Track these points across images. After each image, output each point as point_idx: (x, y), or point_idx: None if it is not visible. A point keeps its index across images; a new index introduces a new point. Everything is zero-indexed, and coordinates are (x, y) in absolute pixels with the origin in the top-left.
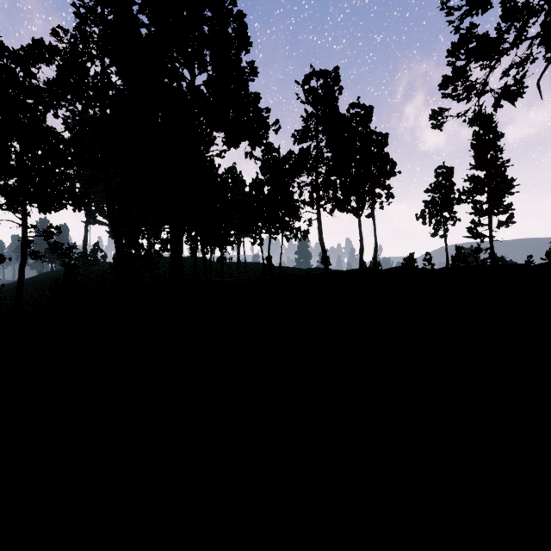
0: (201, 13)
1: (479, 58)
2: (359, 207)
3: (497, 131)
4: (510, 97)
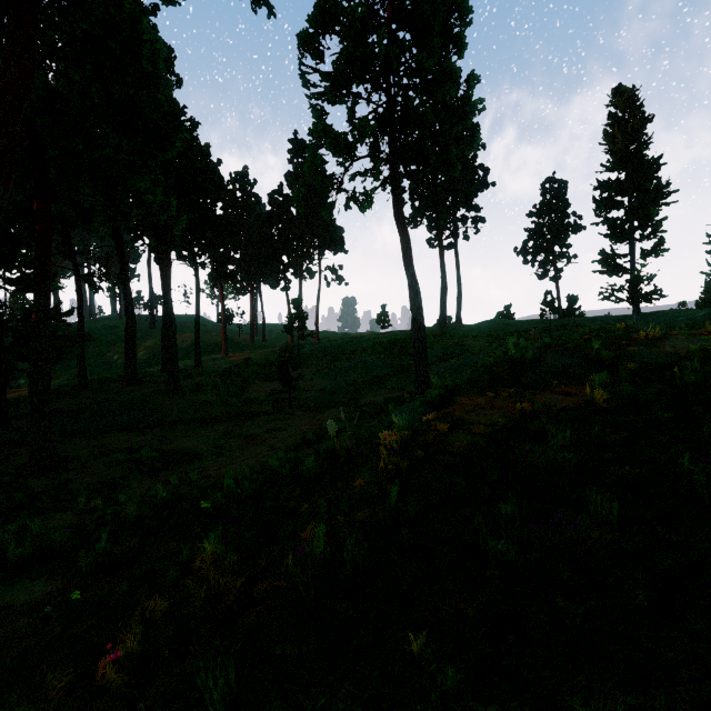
0: None
1: None
2: (442, 221)
3: (644, 111)
4: None
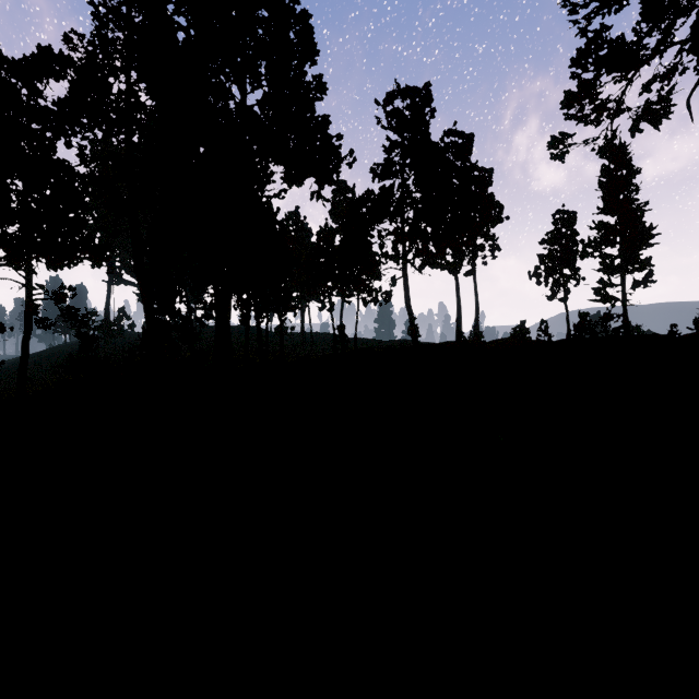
0: (253, 12)
1: (612, 68)
2: (456, 263)
3: (632, 165)
4: (652, 119)
